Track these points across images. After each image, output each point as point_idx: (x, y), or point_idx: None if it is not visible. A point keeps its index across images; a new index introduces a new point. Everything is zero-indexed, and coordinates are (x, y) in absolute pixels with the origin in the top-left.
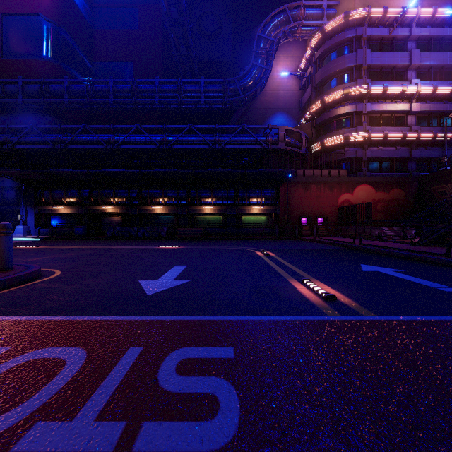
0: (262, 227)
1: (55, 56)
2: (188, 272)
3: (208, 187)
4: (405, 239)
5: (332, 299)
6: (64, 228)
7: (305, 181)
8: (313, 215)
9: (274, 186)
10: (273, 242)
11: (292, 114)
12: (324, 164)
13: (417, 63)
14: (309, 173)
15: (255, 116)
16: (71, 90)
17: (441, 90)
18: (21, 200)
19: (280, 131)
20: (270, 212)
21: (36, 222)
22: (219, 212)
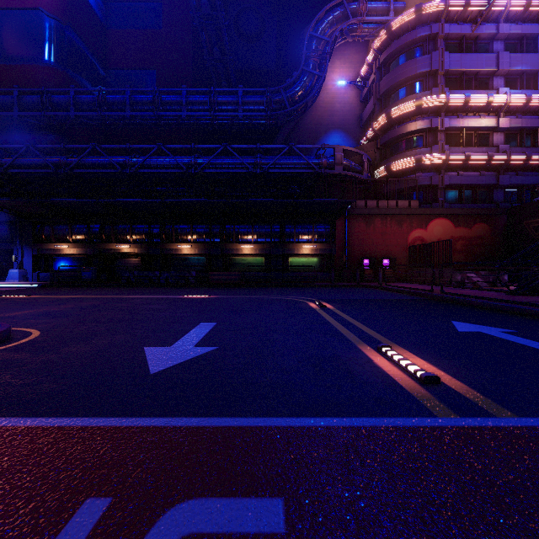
0: (314, 271)
1: (59, 60)
2: (216, 334)
3: (248, 221)
4: (494, 286)
5: (434, 381)
6: (69, 272)
7: (367, 214)
8: (377, 255)
9: (329, 220)
10: (329, 290)
11: (350, 133)
12: (391, 192)
13: (506, 68)
14: (373, 204)
15: (305, 135)
16: (79, 101)
17: (536, 101)
18: (16, 237)
19: (337, 151)
20: (324, 253)
21: (34, 264)
22: (261, 252)
